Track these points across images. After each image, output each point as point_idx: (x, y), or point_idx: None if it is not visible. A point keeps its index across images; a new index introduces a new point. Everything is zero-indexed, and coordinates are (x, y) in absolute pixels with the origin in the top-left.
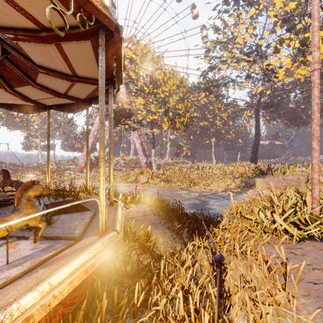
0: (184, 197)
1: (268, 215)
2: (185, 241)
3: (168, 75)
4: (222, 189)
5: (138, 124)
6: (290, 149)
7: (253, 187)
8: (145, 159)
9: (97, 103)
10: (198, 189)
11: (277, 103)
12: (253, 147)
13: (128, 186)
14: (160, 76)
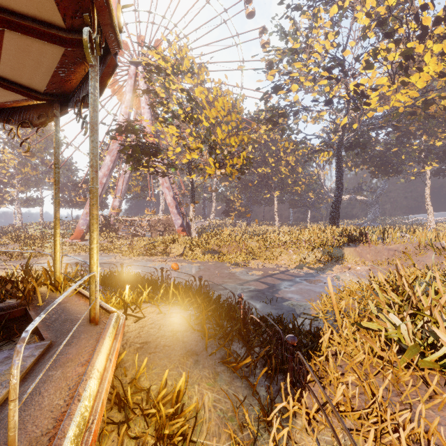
0: (241, 279)
1: (408, 323)
2: (261, 396)
3: (214, 93)
4: (296, 263)
5: (168, 167)
6: (377, 206)
7: (341, 261)
8: (180, 219)
9: (75, 104)
10: (259, 264)
11: (363, 142)
12: (334, 202)
13: (154, 261)
14: (202, 95)
